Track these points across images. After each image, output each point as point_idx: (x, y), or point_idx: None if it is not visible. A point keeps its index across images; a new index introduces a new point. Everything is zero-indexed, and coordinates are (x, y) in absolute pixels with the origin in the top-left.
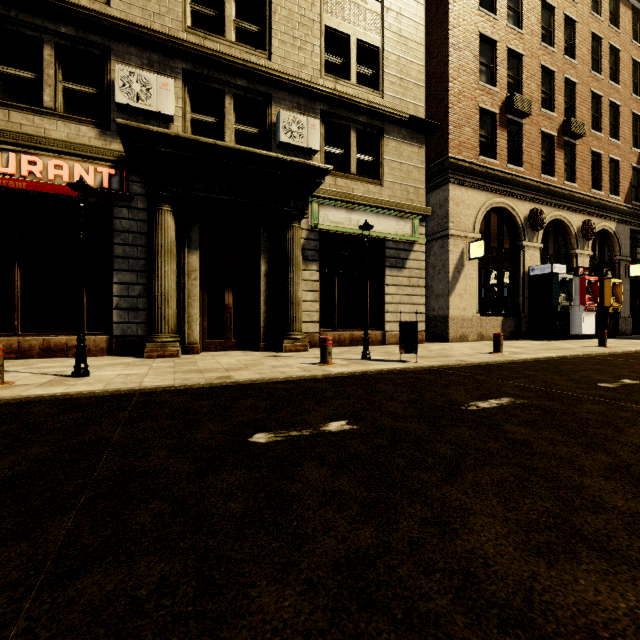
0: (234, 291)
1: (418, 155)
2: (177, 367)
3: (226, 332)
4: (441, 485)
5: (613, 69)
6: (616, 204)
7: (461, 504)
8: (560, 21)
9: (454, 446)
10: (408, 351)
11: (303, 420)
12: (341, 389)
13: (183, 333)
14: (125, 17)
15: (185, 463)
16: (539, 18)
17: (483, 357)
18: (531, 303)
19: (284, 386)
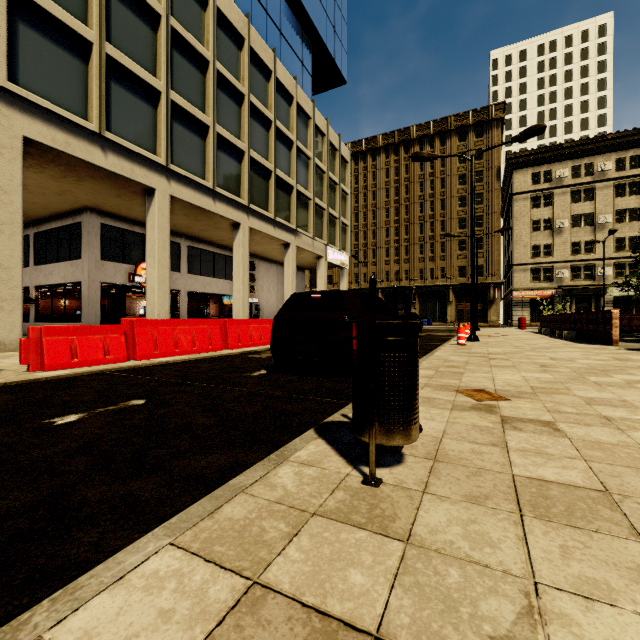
0: None
1: None
2: None
3: None
4: None
5: None
6: None
7: None
8: None
9: None
10: None
11: None
12: None
13: None
14: (556, 258)
15: None
16: None
17: None
18: None
19: None
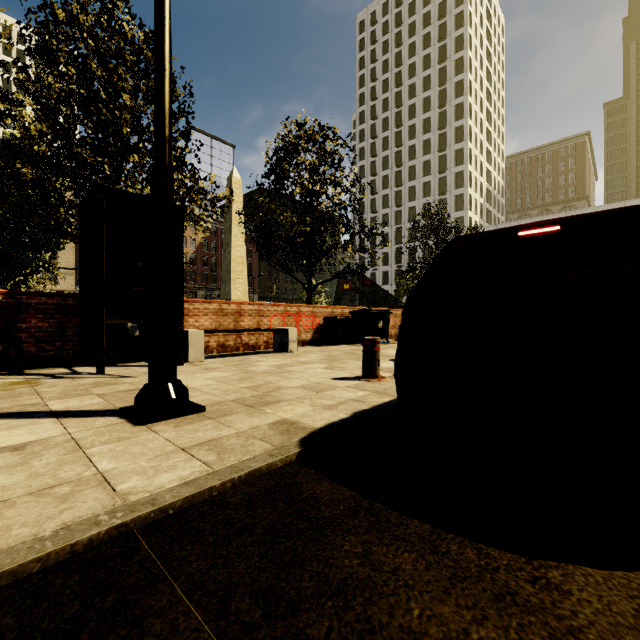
0: None
1: (72, 276)
2: None
3: None
4: None
5: None
6: None
7: None
8: None
9: None
10: None
11: None
12: None
13: None
14: None
15: None
16: None
17: None
18: None
19: None
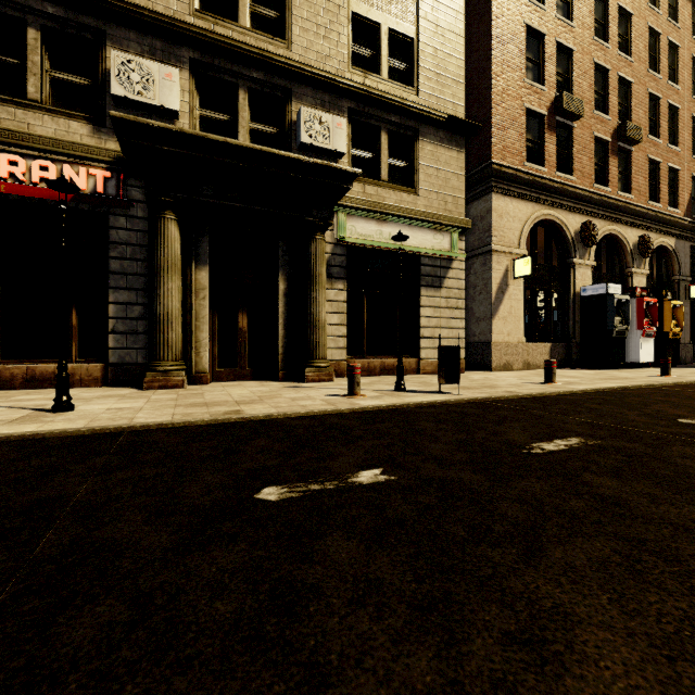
0: (249, 313)
1: (457, 160)
2: (180, 400)
3: (240, 359)
4: (520, 570)
5: (672, 68)
6: (676, 218)
7: (556, 604)
8: (614, 13)
9: (525, 506)
10: (449, 381)
11: (326, 468)
12: (373, 426)
13: (190, 360)
14: None
15: (164, 533)
16: (591, 9)
17: (534, 388)
18: (583, 327)
19: (304, 423)
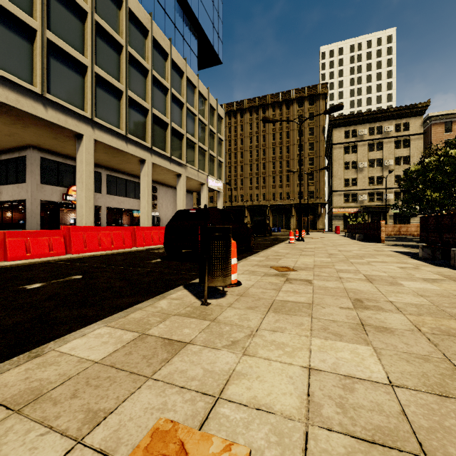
0: None
1: None
2: None
3: None
4: None
5: None
6: None
7: None
8: None
9: None
10: None
11: None
12: None
13: None
14: (359, 187)
15: None
16: None
17: None
18: None
19: None
